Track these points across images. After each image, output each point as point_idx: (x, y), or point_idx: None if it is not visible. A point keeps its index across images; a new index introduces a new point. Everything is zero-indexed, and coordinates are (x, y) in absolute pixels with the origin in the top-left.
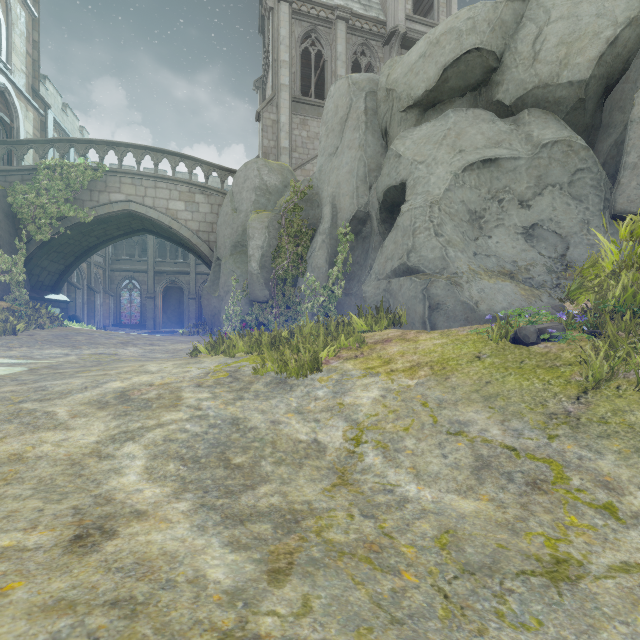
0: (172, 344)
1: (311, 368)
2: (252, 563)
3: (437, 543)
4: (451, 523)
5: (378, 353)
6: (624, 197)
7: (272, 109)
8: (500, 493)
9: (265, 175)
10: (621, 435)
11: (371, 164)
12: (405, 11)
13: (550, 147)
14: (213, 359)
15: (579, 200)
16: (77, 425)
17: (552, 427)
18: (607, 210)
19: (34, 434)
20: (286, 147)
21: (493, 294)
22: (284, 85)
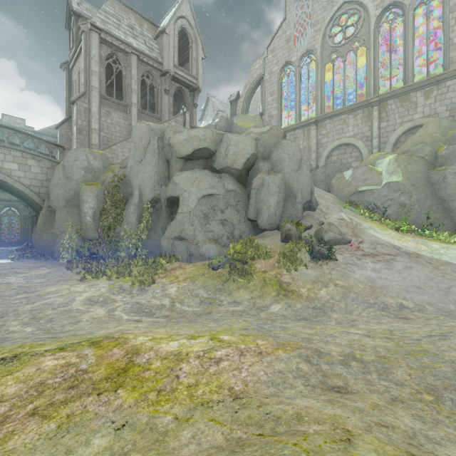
0: (31, 271)
1: (152, 283)
2: (166, 319)
3: (193, 314)
4: (195, 312)
5: (173, 274)
6: (250, 213)
7: (85, 100)
8: (204, 306)
9: (91, 160)
10: (227, 292)
11: (161, 175)
12: (174, 62)
13: (230, 192)
14: (101, 282)
15: (238, 212)
16: (93, 310)
17: (216, 292)
18: (246, 216)
19: (87, 314)
20: (96, 128)
21: (210, 250)
22: (94, 87)
